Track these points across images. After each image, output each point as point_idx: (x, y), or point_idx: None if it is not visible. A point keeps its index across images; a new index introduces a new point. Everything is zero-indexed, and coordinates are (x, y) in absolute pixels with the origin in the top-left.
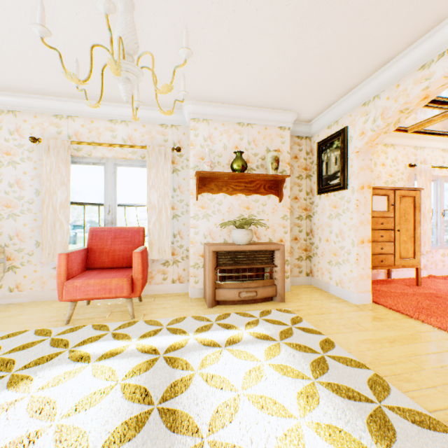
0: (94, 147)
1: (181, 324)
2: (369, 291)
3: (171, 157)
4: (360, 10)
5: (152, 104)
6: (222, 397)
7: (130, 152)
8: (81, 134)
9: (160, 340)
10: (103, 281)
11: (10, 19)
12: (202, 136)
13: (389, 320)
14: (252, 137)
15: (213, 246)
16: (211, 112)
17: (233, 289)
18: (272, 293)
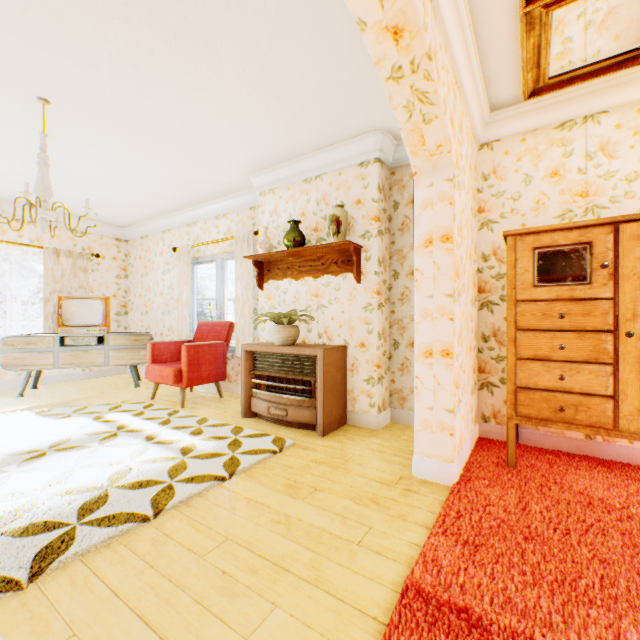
0: (207, 246)
1: (186, 420)
2: (445, 459)
3: (253, 242)
4: (206, 7)
5: (236, 190)
6: (67, 464)
7: (229, 245)
8: (200, 236)
9: (147, 424)
10: (162, 368)
11: (105, 177)
12: (268, 212)
13: (381, 511)
14: (322, 194)
15: (246, 345)
16: (273, 179)
17: (263, 401)
18: (310, 419)
